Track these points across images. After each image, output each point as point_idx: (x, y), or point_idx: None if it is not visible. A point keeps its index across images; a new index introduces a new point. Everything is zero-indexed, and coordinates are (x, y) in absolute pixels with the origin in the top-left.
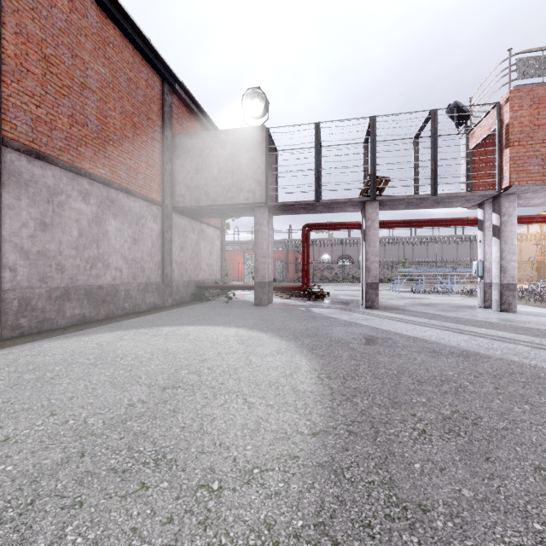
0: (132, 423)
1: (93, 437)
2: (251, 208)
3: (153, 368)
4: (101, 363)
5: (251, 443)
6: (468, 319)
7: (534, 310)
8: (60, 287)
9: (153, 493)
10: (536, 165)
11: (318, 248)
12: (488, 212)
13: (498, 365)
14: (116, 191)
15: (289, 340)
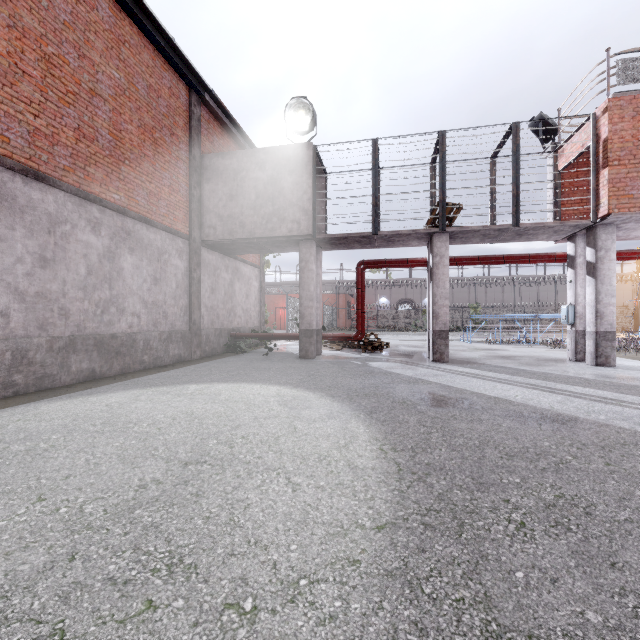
0: (142, 512)
1: (89, 531)
2: (295, 242)
3: (174, 436)
4: (109, 431)
5: (296, 540)
6: (559, 375)
7: (636, 365)
8: (64, 337)
9: (162, 616)
10: (639, 189)
11: (374, 291)
12: (580, 245)
13: (605, 433)
14: (133, 221)
15: (342, 401)
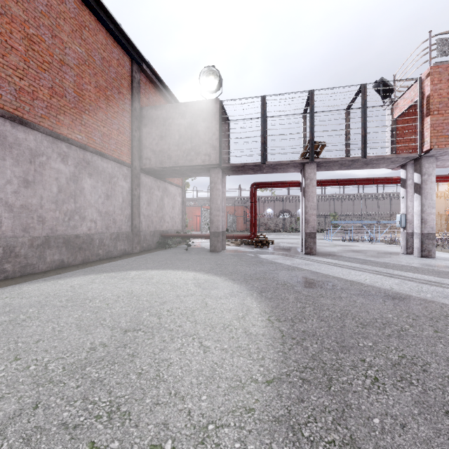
0: (91, 369)
1: (50, 385)
2: (207, 169)
3: (118, 310)
4: (71, 305)
5: (206, 392)
6: (395, 264)
7: None
8: (42, 237)
9: None
10: None
11: (263, 204)
12: (410, 172)
13: (432, 308)
14: (91, 154)
15: (240, 283)
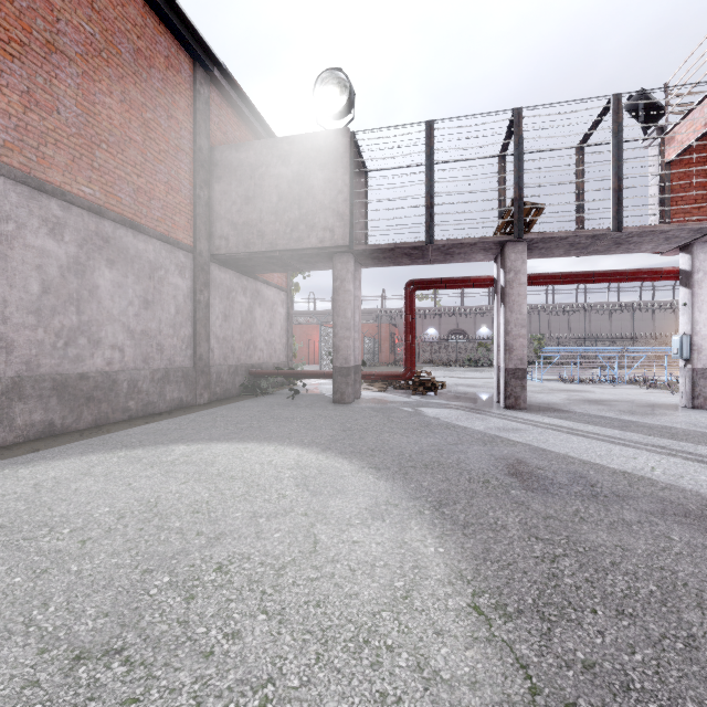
0: None
1: None
2: (328, 256)
3: (99, 564)
4: None
5: None
6: (687, 430)
7: None
8: (5, 378)
9: None
10: None
11: (421, 320)
12: (699, 257)
13: None
14: (113, 224)
15: (393, 479)
